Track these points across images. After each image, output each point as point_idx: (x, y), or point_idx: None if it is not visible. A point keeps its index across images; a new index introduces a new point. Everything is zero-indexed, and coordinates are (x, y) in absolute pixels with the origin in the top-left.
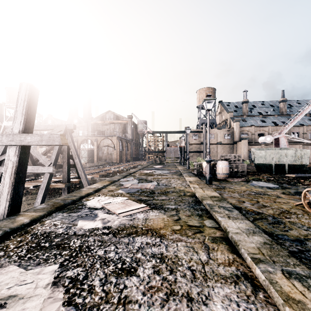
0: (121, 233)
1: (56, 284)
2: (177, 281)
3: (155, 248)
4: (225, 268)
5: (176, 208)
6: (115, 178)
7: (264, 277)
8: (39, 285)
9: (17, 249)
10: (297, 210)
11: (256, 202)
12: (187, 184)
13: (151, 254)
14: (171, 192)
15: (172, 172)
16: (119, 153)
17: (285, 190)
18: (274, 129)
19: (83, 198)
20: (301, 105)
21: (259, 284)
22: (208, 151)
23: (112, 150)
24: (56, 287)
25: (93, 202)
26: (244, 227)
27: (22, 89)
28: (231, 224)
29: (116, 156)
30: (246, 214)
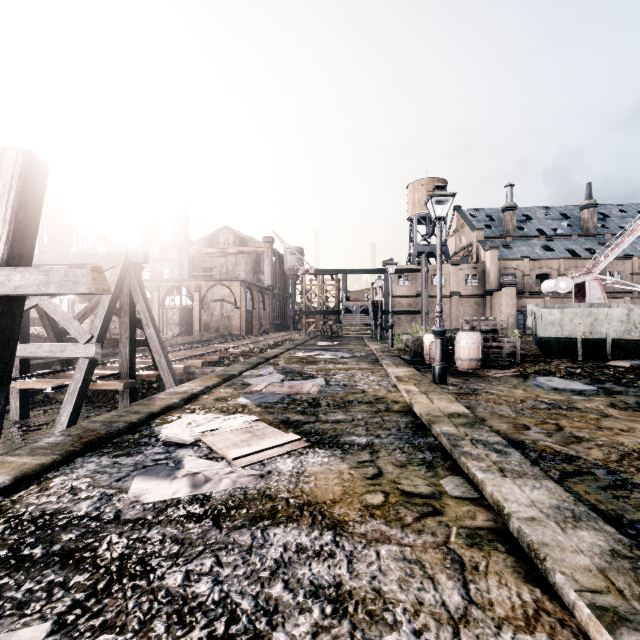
0: (234, 514)
1: None
2: None
3: (321, 563)
4: None
5: (369, 444)
6: (233, 368)
7: None
8: None
9: None
10: None
11: (556, 428)
12: (392, 383)
13: (309, 587)
14: (356, 402)
15: (357, 356)
16: (245, 315)
17: (613, 397)
18: (571, 266)
19: (155, 416)
20: (627, 214)
21: None
22: (439, 310)
23: (231, 310)
24: None
25: (176, 428)
26: (546, 502)
27: (6, 162)
28: (512, 491)
29: (239, 322)
30: (539, 459)
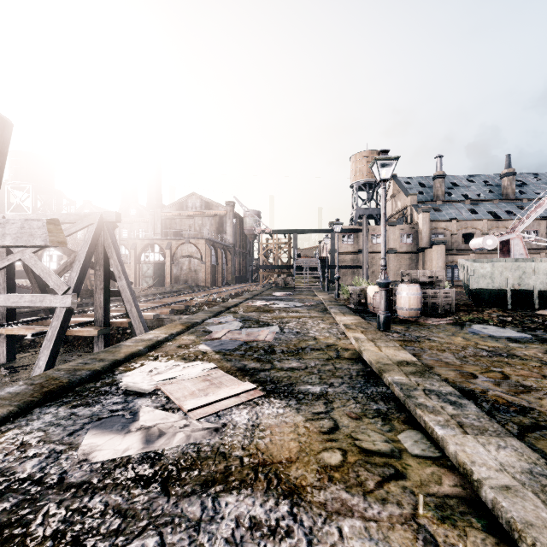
0: (184, 477)
1: None
2: None
3: (277, 545)
4: None
5: (323, 394)
6: (197, 317)
7: None
8: None
9: None
10: None
11: (502, 376)
12: (341, 331)
13: None
14: (309, 349)
15: (307, 305)
16: (210, 269)
17: None
18: (493, 226)
19: (119, 364)
20: (541, 181)
21: None
22: (383, 264)
23: (198, 264)
24: None
25: (137, 376)
26: (516, 465)
27: None
28: (477, 451)
29: (205, 275)
30: (493, 411)
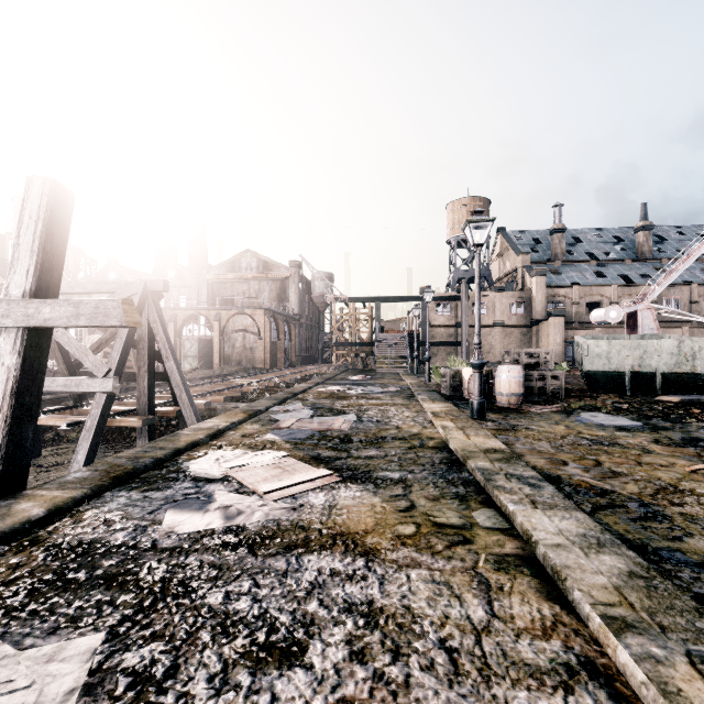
0: (268, 543)
1: (91, 692)
2: (411, 682)
3: (354, 585)
4: (536, 646)
5: (403, 479)
6: (259, 404)
7: (644, 676)
8: (46, 695)
9: (4, 587)
10: (695, 485)
11: (594, 463)
12: (428, 419)
13: (343, 604)
14: (390, 438)
15: (391, 391)
16: (270, 346)
17: (658, 433)
18: (625, 293)
19: (181, 452)
20: (686, 237)
21: (629, 693)
22: (477, 342)
23: (254, 341)
24: (90, 703)
25: (204, 463)
26: (573, 530)
27: (32, 192)
28: (541, 521)
29: (263, 354)
30: (573, 493)
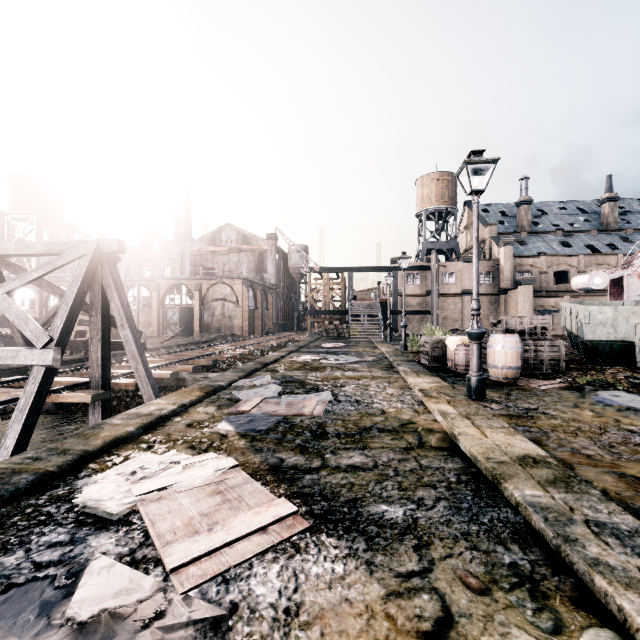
0: None
1: None
2: None
3: None
4: None
5: (411, 525)
6: (223, 377)
7: None
8: None
9: None
10: None
11: None
12: (417, 399)
13: None
14: (376, 430)
15: (368, 361)
16: (247, 315)
17: None
18: (592, 263)
19: (91, 457)
20: None
21: None
22: (475, 307)
23: (233, 309)
24: None
25: (109, 482)
26: None
27: None
28: None
29: (241, 322)
30: None
